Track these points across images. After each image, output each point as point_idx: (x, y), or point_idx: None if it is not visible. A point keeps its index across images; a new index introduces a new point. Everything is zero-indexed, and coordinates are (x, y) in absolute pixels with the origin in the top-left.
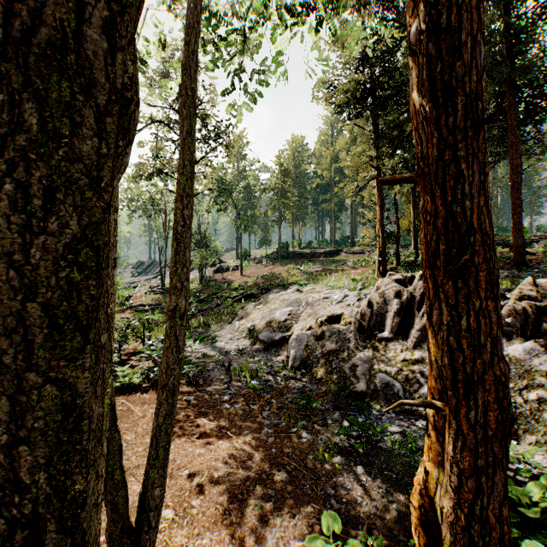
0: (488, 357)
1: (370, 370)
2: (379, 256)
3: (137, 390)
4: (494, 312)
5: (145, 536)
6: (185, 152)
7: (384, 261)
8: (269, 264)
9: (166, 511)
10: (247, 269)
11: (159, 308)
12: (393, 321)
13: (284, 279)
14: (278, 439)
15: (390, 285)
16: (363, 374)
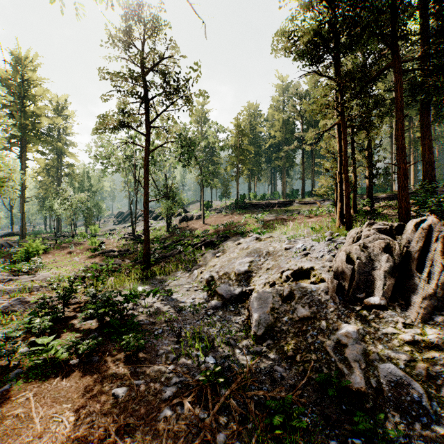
0: None
1: (364, 353)
2: (339, 205)
3: (59, 371)
4: None
5: None
6: None
7: (348, 210)
8: (228, 214)
9: None
10: (209, 218)
11: (127, 253)
12: (385, 283)
13: (242, 228)
14: None
15: (373, 236)
16: (357, 361)
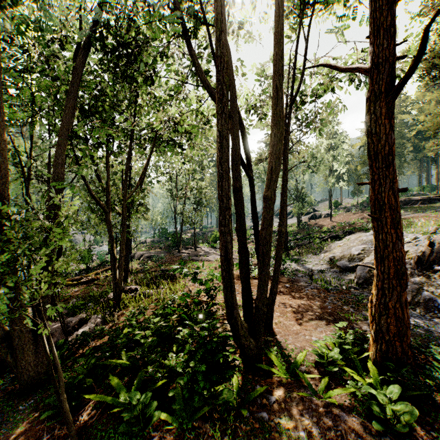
0: (390, 249)
1: (418, 290)
2: None
3: None
4: (393, 233)
5: (271, 301)
6: (283, 177)
7: None
8: (358, 212)
9: (277, 313)
10: (337, 216)
11: None
12: None
13: (367, 225)
14: (333, 308)
15: None
16: (410, 291)
